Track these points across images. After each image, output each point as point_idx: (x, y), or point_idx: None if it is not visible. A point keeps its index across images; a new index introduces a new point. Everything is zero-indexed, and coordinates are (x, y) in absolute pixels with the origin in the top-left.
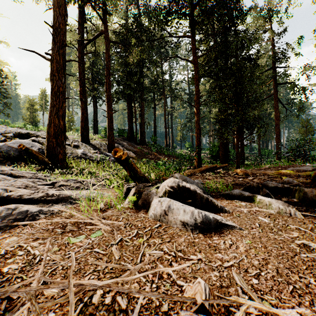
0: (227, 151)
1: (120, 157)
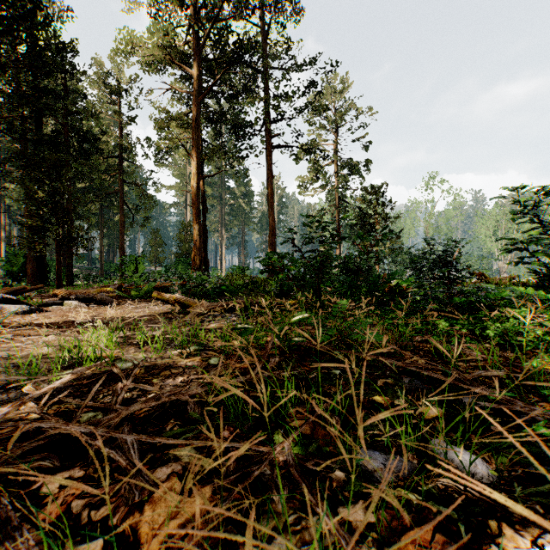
0: (43, 265)
1: None
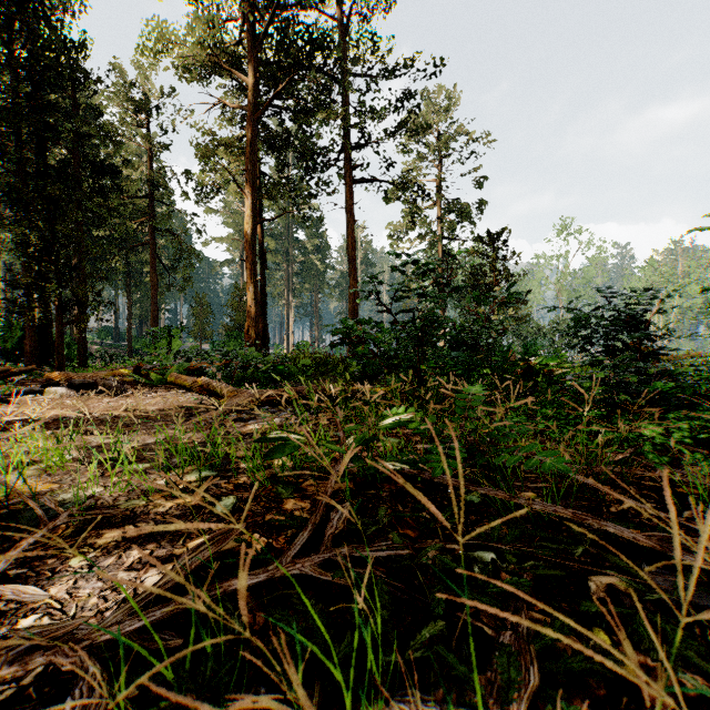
0: (48, 340)
1: None
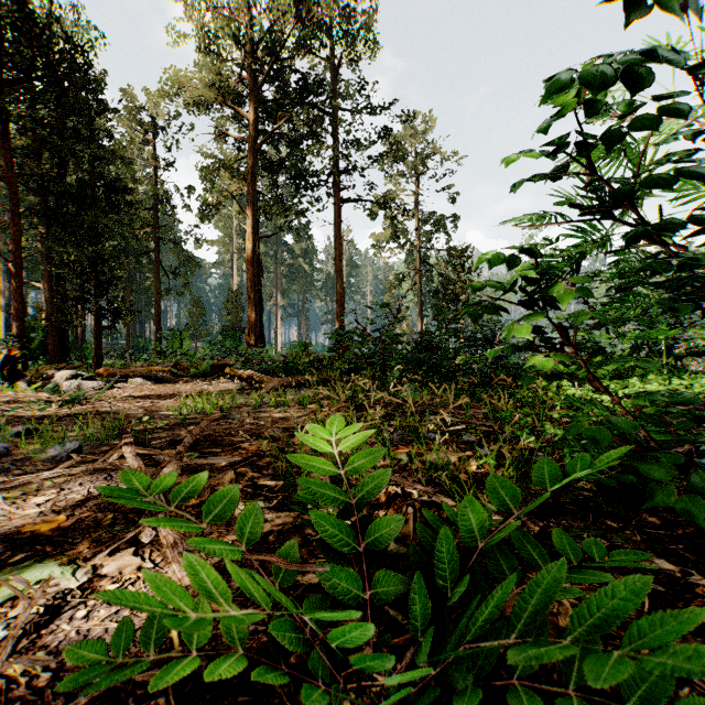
0: (66, 340)
1: (9, 355)
